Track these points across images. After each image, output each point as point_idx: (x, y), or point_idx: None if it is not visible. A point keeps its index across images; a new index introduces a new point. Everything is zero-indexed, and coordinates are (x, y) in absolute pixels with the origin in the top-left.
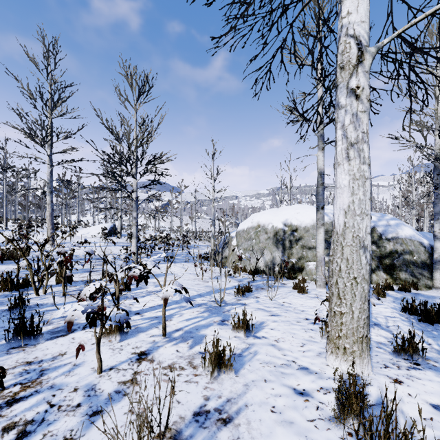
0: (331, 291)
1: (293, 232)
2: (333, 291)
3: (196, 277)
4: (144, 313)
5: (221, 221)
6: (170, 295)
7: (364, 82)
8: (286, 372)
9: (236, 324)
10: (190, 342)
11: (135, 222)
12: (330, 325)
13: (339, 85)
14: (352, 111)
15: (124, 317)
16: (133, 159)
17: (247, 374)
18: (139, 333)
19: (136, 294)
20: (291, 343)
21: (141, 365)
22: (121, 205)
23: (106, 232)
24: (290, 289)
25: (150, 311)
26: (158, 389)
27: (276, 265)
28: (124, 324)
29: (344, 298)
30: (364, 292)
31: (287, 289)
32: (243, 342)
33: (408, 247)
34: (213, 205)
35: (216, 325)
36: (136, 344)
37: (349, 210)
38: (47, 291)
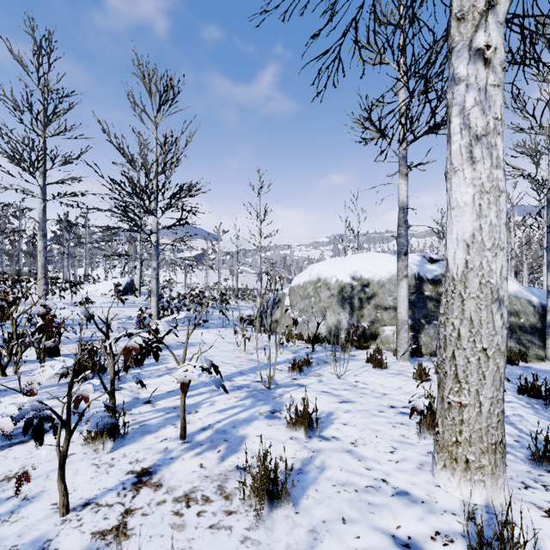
0: (443, 369)
1: (364, 287)
2: (446, 369)
3: (237, 347)
4: (157, 402)
5: (270, 275)
6: (191, 377)
7: (498, 39)
8: (375, 501)
9: (292, 419)
10: (223, 448)
11: (155, 274)
12: (441, 423)
13: (455, 47)
14: (478, 85)
15: (105, 420)
16: (152, 189)
17: (314, 508)
18: (144, 434)
19: (150, 372)
20: (376, 447)
21: (138, 495)
22: (140, 255)
23: (121, 289)
24: (362, 362)
25: (167, 397)
26: (161, 546)
27: (341, 331)
28: (104, 431)
29: (465, 381)
30: (498, 372)
31: (359, 362)
32: (303, 446)
33: (512, 307)
34: (259, 255)
35: (263, 419)
36: (137, 454)
37: (474, 241)
38: (21, 370)
